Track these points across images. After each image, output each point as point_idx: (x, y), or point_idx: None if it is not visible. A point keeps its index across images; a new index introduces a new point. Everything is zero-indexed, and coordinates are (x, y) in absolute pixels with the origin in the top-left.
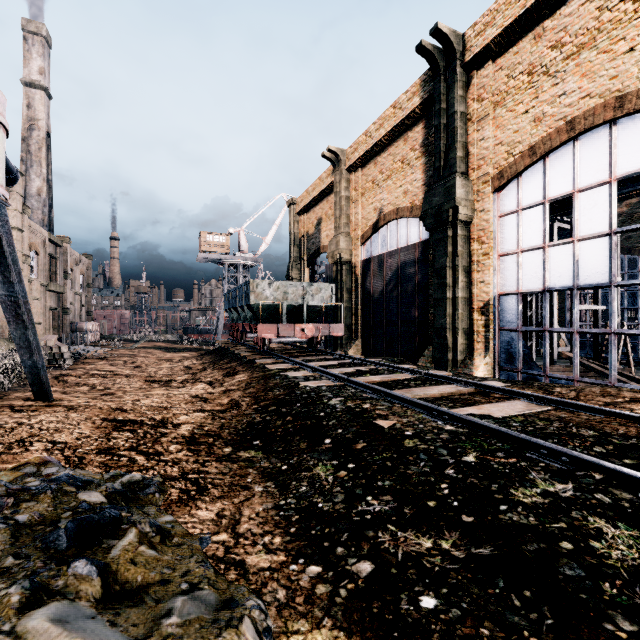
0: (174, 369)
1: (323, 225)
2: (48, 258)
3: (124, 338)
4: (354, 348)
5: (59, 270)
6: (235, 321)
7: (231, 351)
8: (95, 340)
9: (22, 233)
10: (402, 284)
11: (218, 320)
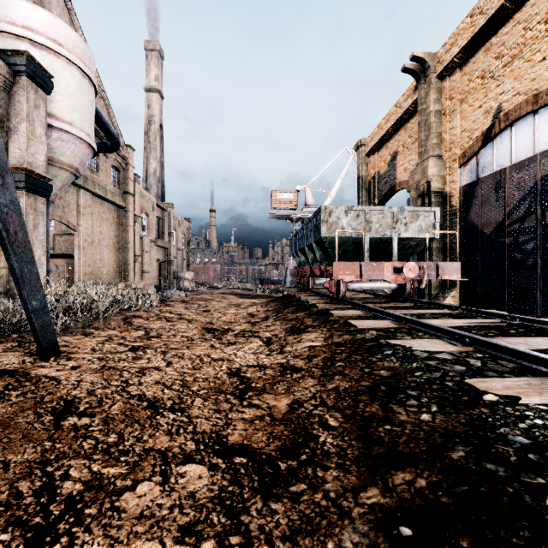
0: (237, 315)
1: (399, 158)
2: (156, 220)
3: (213, 285)
4: (450, 300)
5: (165, 230)
6: (302, 265)
7: (297, 298)
8: (191, 286)
9: (134, 198)
10: (546, 205)
11: (287, 271)
